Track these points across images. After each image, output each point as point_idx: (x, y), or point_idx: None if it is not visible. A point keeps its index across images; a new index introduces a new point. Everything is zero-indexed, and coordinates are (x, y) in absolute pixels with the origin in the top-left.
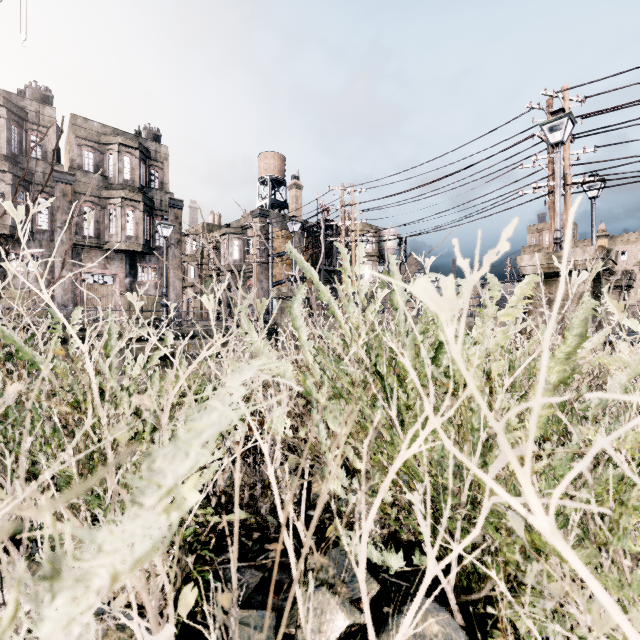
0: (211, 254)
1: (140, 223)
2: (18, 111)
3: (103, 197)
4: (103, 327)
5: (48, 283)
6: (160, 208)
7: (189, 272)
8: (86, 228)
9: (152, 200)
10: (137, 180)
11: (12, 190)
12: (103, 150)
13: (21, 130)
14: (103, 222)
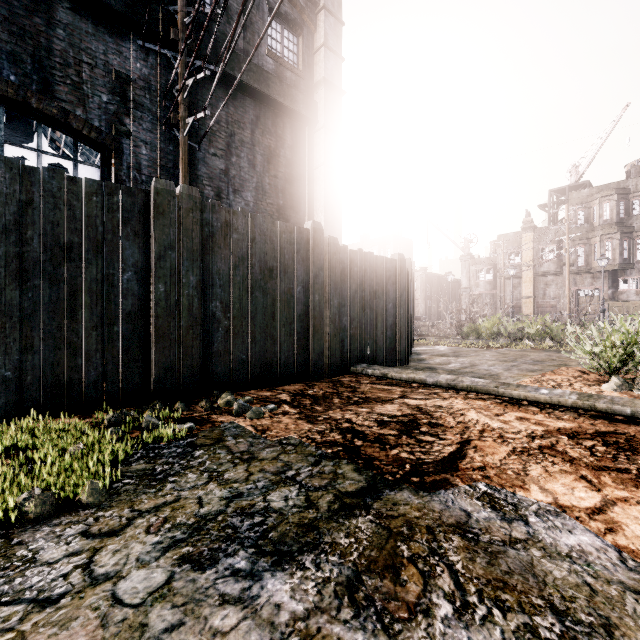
0: None
1: None
2: (623, 191)
3: None
4: None
5: None
6: None
7: None
8: None
9: None
10: None
11: (619, 242)
12: None
13: (625, 201)
14: None
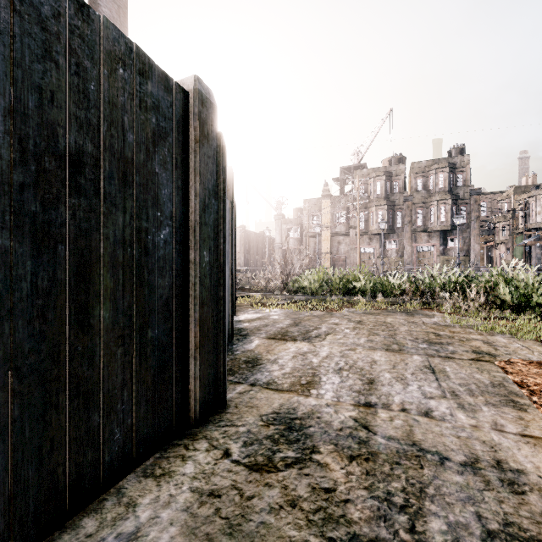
0: (520, 214)
1: (448, 212)
2: (389, 174)
3: (427, 202)
4: (423, 275)
5: (400, 253)
6: (463, 198)
7: (500, 231)
8: (418, 222)
9: (457, 195)
10: (447, 186)
11: (387, 212)
12: (427, 175)
13: (390, 182)
14: (427, 216)
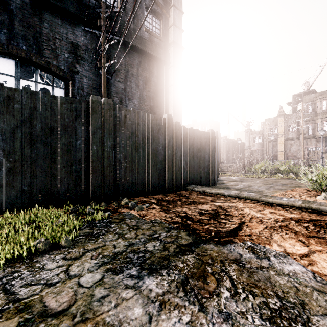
0: None
1: None
2: None
3: None
4: None
5: None
6: None
7: None
8: None
9: None
10: None
11: None
12: None
13: None
14: None
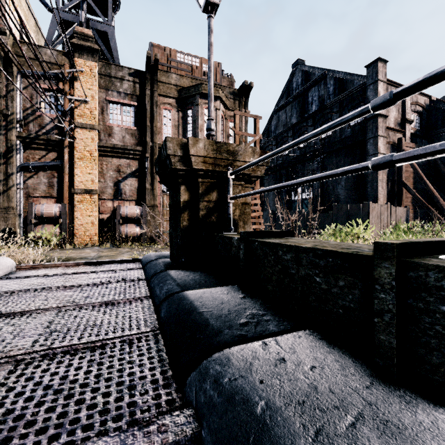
0: None
1: None
2: None
3: None
4: None
5: None
6: None
7: None
8: None
9: None
10: None
11: None
12: None
13: None
14: None
